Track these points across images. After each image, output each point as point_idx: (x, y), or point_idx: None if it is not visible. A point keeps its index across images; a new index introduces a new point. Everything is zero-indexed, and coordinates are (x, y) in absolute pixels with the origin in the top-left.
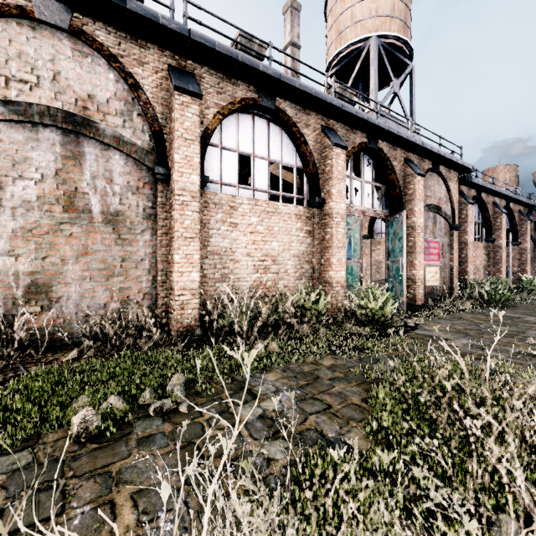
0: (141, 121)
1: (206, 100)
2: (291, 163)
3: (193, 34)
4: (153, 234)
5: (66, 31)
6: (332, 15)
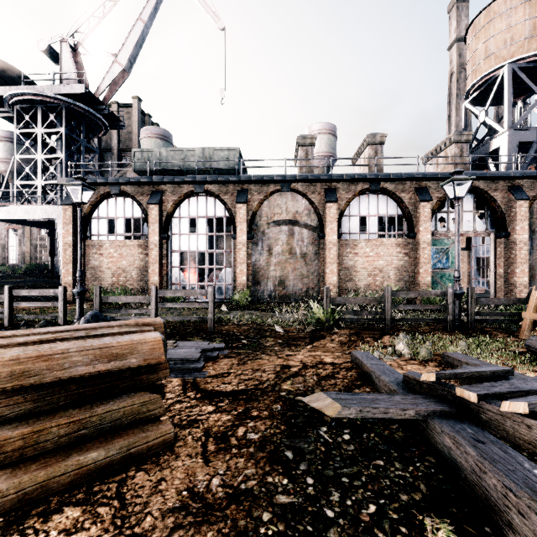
0: (313, 215)
1: (341, 198)
2: (393, 214)
3: (334, 177)
4: (318, 261)
5: (289, 191)
6: (469, 50)
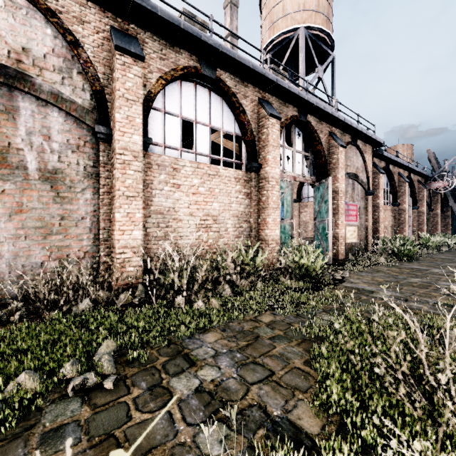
0: (81, 79)
1: (149, 65)
2: (230, 131)
3: None
4: (95, 193)
5: None
6: (266, 7)
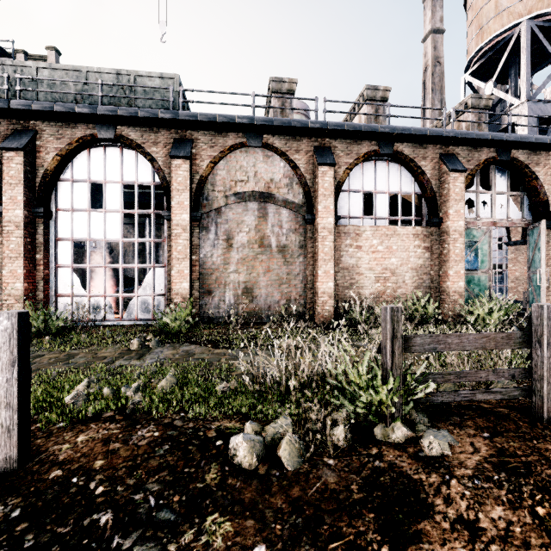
0: (297, 187)
1: (338, 162)
2: (409, 191)
3: (330, 125)
4: (304, 258)
5: (260, 147)
6: (472, 10)
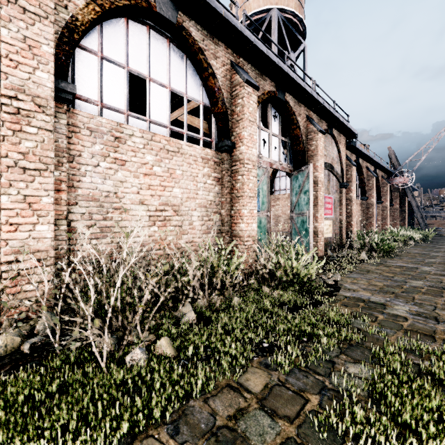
0: None
1: None
2: (196, 98)
3: None
4: None
5: None
6: None
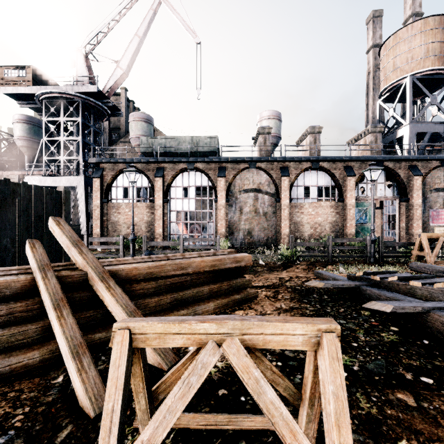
0: (272, 185)
1: (291, 173)
2: (328, 185)
3: (287, 159)
4: (275, 218)
5: (255, 168)
6: (382, 63)
